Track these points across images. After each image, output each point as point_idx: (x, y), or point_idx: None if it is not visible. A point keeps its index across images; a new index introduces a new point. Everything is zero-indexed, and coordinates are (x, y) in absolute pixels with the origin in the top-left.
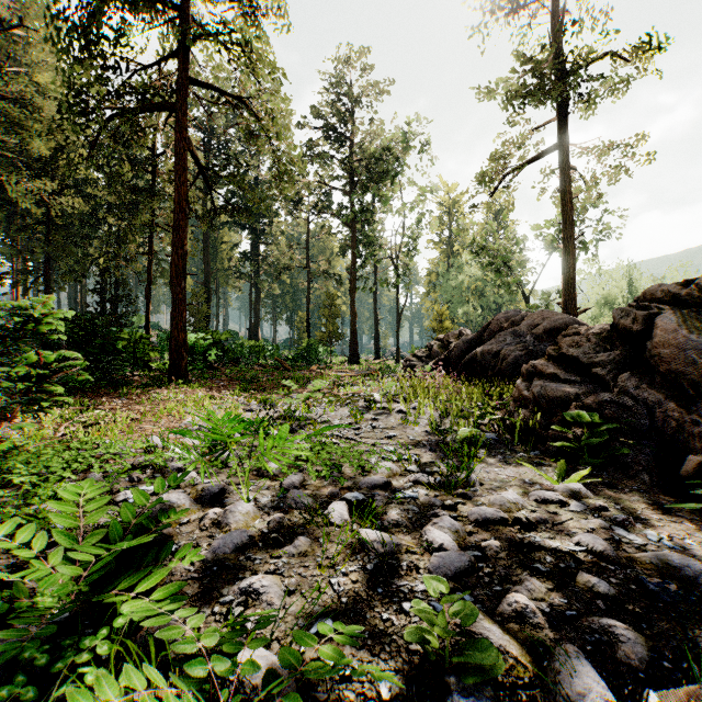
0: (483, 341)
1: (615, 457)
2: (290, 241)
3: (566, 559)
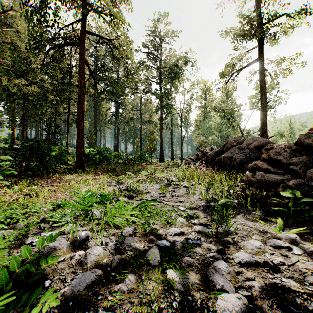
0: (223, 152)
1: (309, 216)
2: (132, 107)
3: (311, 302)
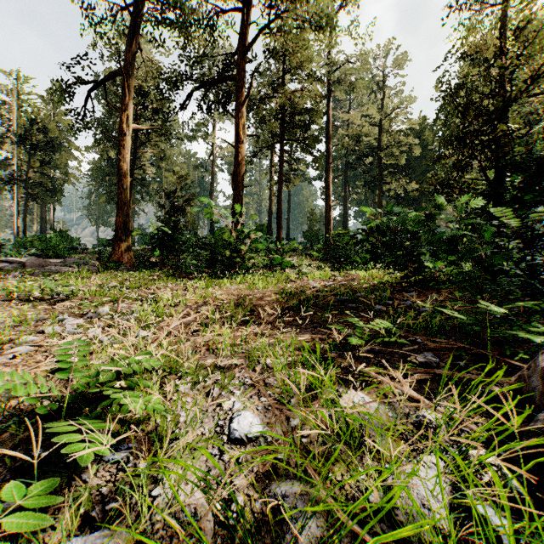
0: None
1: None
2: None
3: None
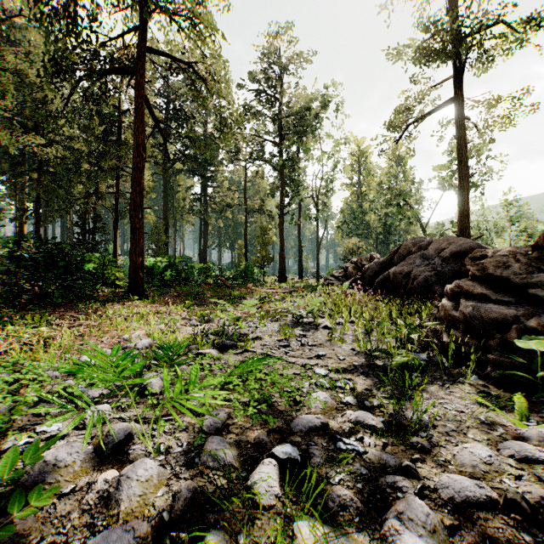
0: (393, 263)
1: None
2: (231, 185)
3: None
